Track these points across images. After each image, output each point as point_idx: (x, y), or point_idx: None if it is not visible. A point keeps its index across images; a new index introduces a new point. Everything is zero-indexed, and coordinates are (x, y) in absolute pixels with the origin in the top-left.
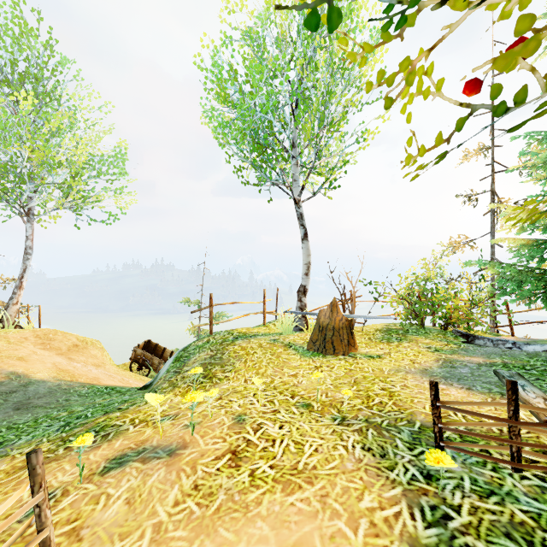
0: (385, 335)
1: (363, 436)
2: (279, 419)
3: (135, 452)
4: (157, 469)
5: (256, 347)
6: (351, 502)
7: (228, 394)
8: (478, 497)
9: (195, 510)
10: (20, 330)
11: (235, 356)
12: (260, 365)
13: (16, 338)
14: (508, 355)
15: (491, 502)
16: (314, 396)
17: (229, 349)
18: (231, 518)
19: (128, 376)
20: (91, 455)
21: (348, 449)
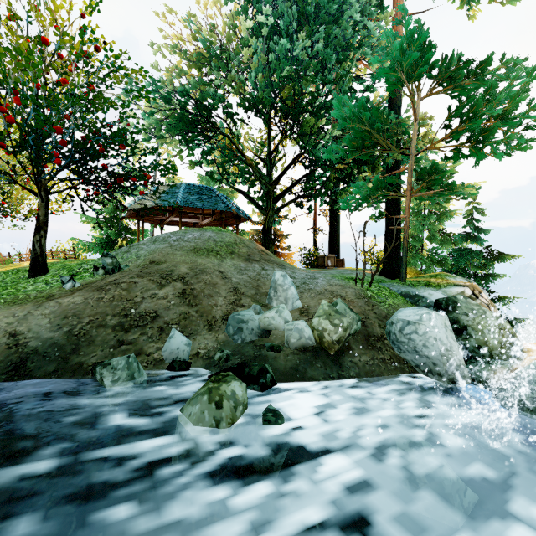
0: None
1: None
2: None
3: None
4: None
5: None
6: None
7: None
8: None
9: None
10: None
11: None
12: None
13: None
14: None
15: None
16: None
17: None
18: None
19: None
20: None
21: None
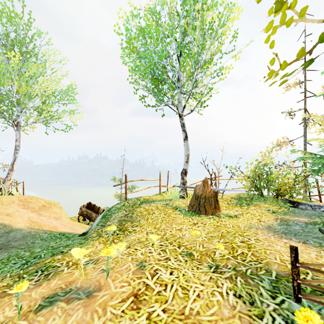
0: (238, 201)
1: (234, 283)
2: (170, 266)
3: (63, 292)
4: (77, 310)
5: (155, 209)
6: None
7: (134, 244)
8: None
9: None
10: (10, 196)
11: (140, 215)
12: (157, 222)
13: (7, 201)
14: None
15: None
16: (194, 246)
17: (137, 210)
18: None
19: (76, 225)
20: (33, 292)
21: (223, 295)
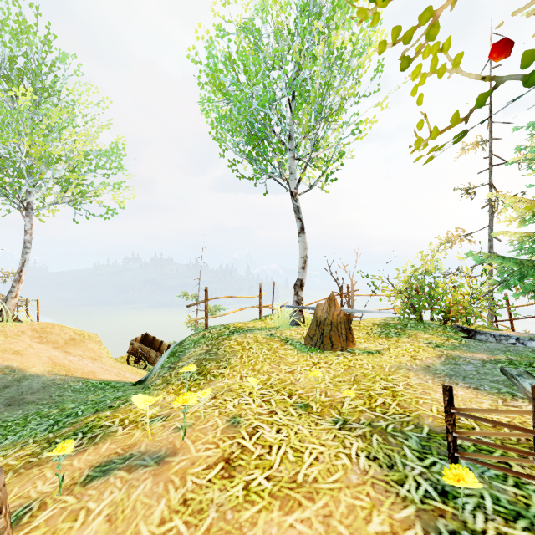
0: (383, 330)
1: (367, 442)
2: (276, 421)
3: (121, 458)
4: (143, 480)
5: (252, 342)
6: (358, 525)
7: (223, 392)
8: (503, 521)
9: (182, 531)
10: (18, 323)
11: (231, 352)
12: (256, 361)
13: (13, 332)
14: (513, 351)
15: (520, 527)
16: (313, 395)
17: (225, 344)
18: None
19: (125, 369)
20: (75, 460)
21: (351, 458)
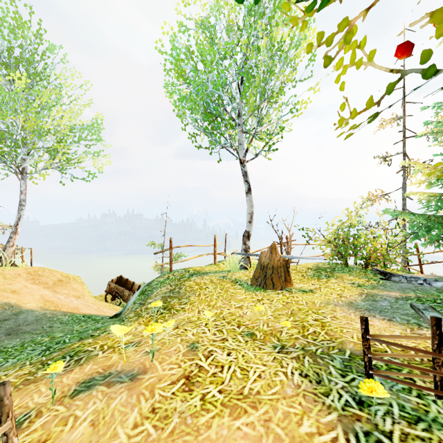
0: (315, 273)
1: (300, 363)
2: (227, 346)
3: (102, 376)
4: (120, 393)
5: (208, 283)
6: (292, 427)
7: (184, 324)
8: (407, 424)
9: (151, 433)
10: (15, 268)
11: (190, 291)
12: (211, 298)
13: (11, 275)
14: (421, 290)
15: (420, 428)
16: (257, 326)
17: (185, 285)
18: (183, 441)
19: (103, 306)
20: (65, 378)
21: (287, 375)
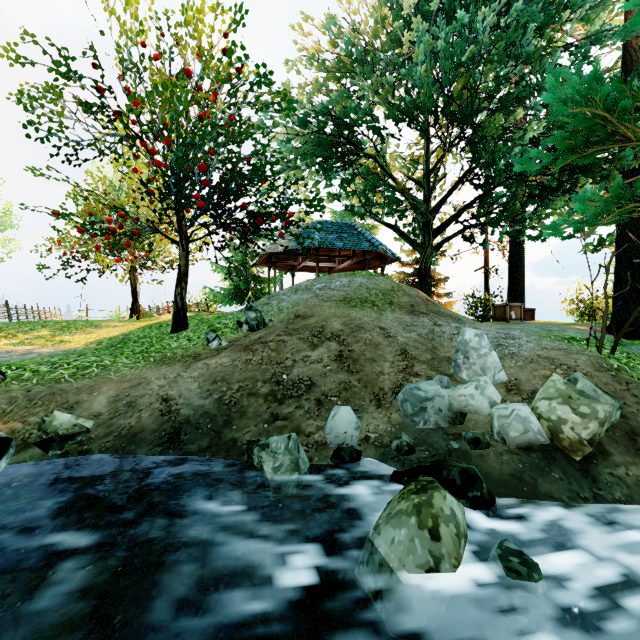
0: None
1: None
2: None
3: None
4: None
5: None
6: None
7: None
8: None
9: None
10: None
11: None
12: None
13: None
14: None
15: None
16: None
17: None
18: None
19: None
20: None
21: None
